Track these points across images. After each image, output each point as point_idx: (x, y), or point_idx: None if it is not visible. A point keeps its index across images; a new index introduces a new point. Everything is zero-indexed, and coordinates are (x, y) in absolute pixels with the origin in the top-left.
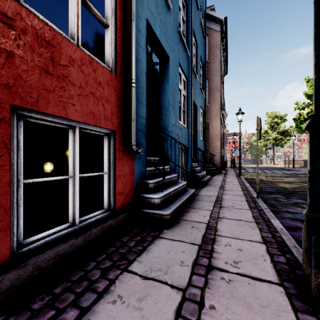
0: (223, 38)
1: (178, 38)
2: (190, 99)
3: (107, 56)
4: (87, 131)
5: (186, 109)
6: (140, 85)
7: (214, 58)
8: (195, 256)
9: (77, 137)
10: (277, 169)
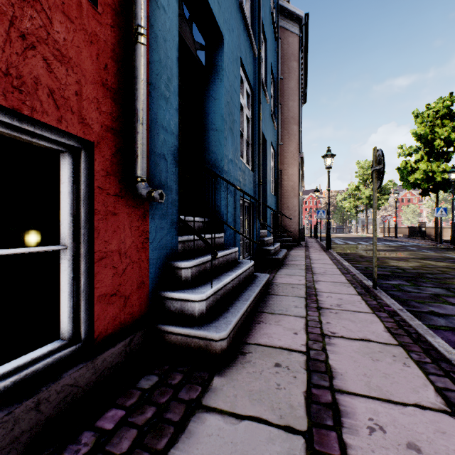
0: (302, 46)
1: (238, 13)
2: (257, 125)
3: None
4: None
5: (250, 140)
6: (163, 60)
7: (289, 74)
8: None
9: None
10: None
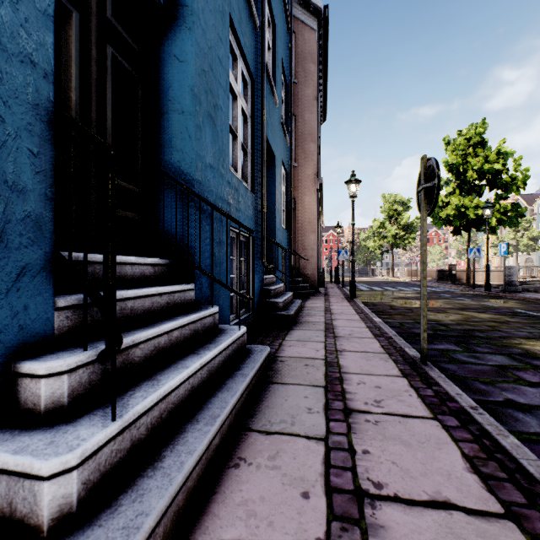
0: (321, 48)
1: None
2: (259, 129)
3: None
4: None
5: (250, 148)
6: None
7: (306, 78)
8: None
9: None
10: (402, 284)
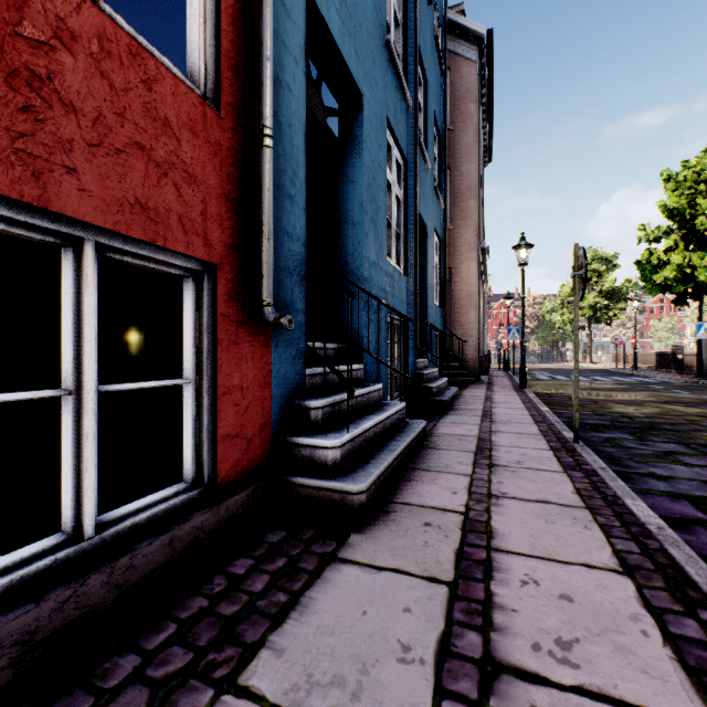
0: (484, 78)
1: (384, 56)
2: (412, 208)
3: (193, 56)
4: (125, 259)
5: (402, 230)
6: (288, 151)
7: (464, 122)
8: (443, 625)
9: (88, 273)
10: (601, 373)
